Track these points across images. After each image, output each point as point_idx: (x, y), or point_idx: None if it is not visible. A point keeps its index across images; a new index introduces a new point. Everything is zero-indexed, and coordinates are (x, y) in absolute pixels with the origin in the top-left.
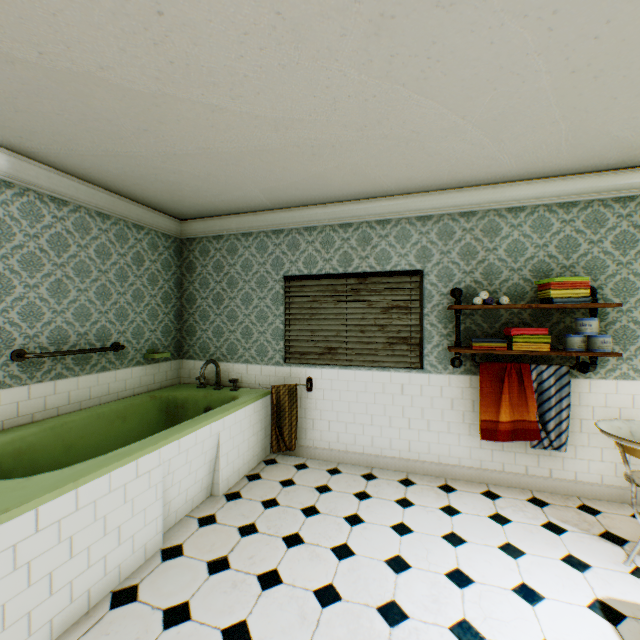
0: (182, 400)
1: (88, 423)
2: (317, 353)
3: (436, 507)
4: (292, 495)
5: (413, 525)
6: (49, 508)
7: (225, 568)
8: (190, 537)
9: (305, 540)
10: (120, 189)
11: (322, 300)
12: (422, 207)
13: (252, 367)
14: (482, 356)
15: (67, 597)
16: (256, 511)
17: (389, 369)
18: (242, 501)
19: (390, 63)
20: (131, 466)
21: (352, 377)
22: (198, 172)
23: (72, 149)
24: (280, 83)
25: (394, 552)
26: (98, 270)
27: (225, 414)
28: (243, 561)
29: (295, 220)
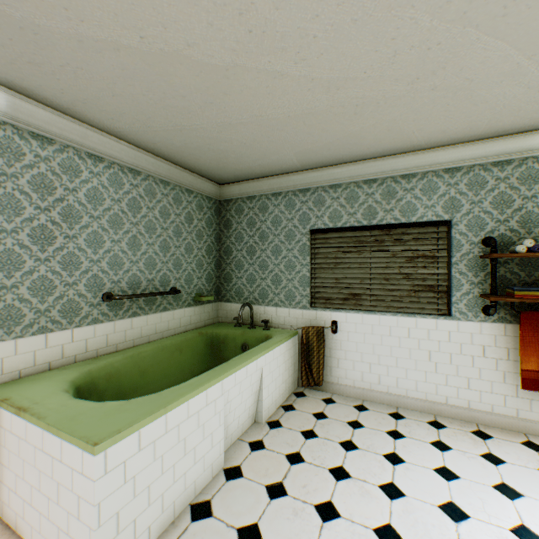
0: (222, 336)
1: (155, 353)
2: (341, 299)
3: (476, 454)
4: (327, 428)
5: (457, 471)
6: (147, 430)
7: (283, 494)
8: (245, 460)
9: (351, 474)
10: (178, 160)
11: (346, 250)
12: (450, 159)
13: (281, 310)
14: (518, 305)
15: (159, 507)
16: (298, 440)
17: (414, 315)
18: (283, 430)
19: (470, 2)
20: (202, 395)
21: (376, 321)
22: (245, 139)
23: (148, 126)
24: (346, 40)
25: (445, 498)
26: (161, 227)
27: (266, 351)
28: (297, 489)
29: (321, 179)
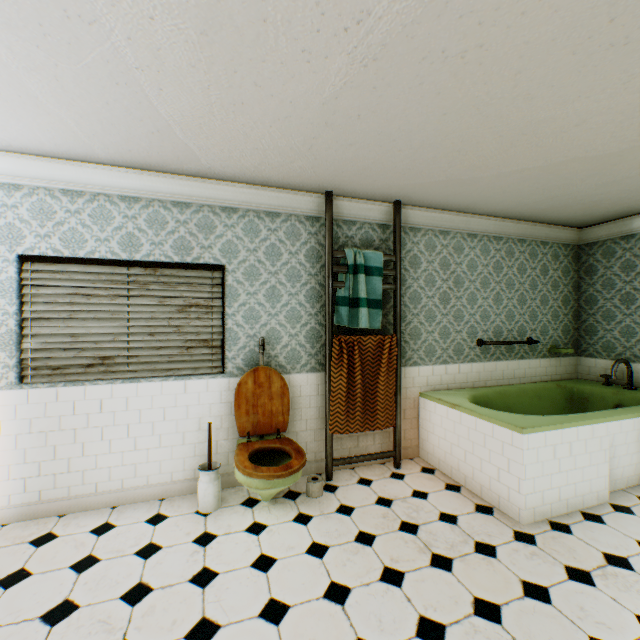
0: (584, 393)
1: (516, 395)
2: None
3: None
4: None
5: None
6: (548, 434)
7: None
8: (634, 505)
9: None
10: (536, 218)
11: None
12: None
13: None
14: None
15: (556, 495)
16: None
17: None
18: None
19: None
20: (587, 427)
21: None
22: (628, 187)
23: (520, 203)
24: None
25: None
26: (517, 283)
27: None
28: None
29: None
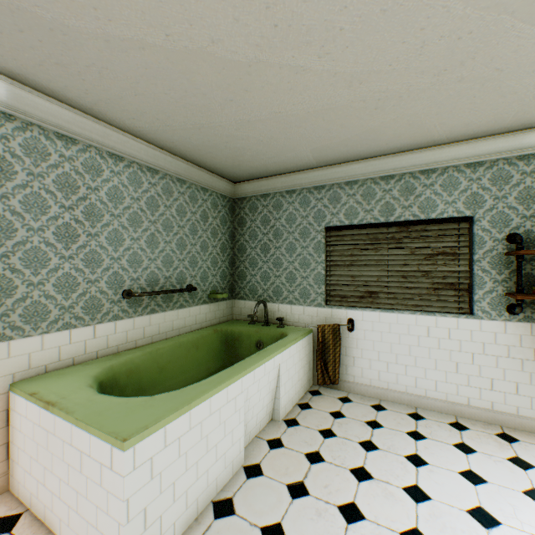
0: (237, 334)
1: (173, 350)
2: (357, 296)
3: (502, 457)
4: (345, 427)
5: (484, 474)
6: (172, 427)
7: (304, 494)
8: (264, 458)
9: (373, 475)
10: (194, 158)
11: (362, 248)
12: (473, 154)
13: (295, 308)
14: None
15: (183, 504)
16: (316, 439)
17: (434, 313)
18: (301, 428)
19: None
20: (223, 392)
21: (394, 320)
22: (262, 137)
23: (168, 125)
24: (373, 32)
25: (474, 503)
26: (177, 225)
27: (283, 349)
28: (319, 489)
29: (336, 176)
